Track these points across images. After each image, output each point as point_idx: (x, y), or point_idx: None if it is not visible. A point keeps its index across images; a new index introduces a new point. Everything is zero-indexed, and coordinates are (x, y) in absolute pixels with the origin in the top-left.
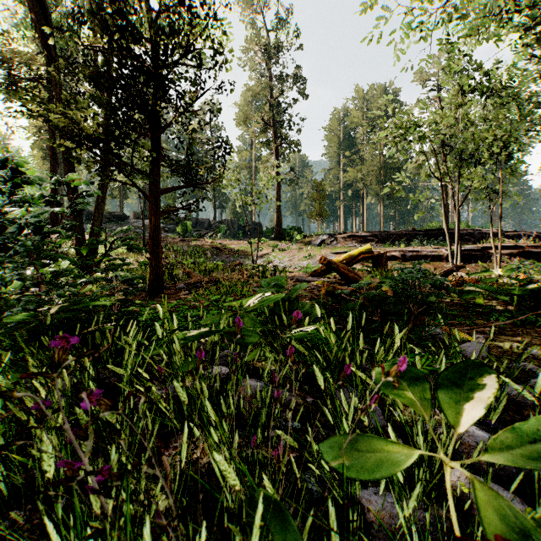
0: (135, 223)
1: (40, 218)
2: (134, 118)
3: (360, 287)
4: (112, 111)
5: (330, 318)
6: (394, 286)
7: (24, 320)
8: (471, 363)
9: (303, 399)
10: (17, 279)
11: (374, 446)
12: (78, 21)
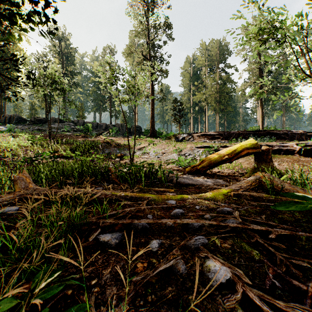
0: (52, 125)
1: None
2: None
3: None
4: None
5: None
6: None
7: None
8: None
9: None
10: None
11: None
12: None
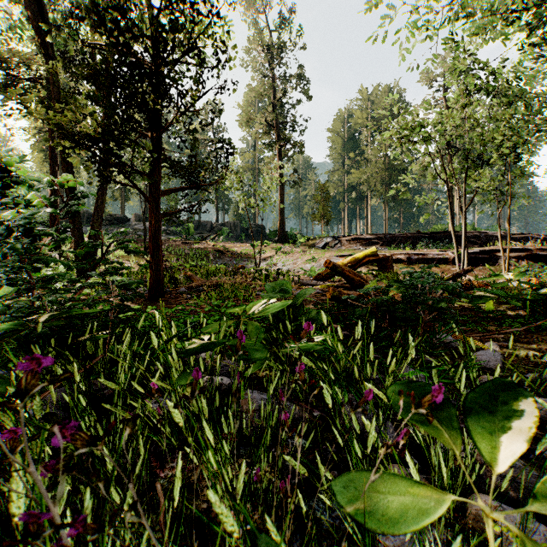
0: (136, 226)
1: (40, 220)
2: (134, 117)
3: (368, 292)
4: (111, 110)
5: (336, 324)
6: (402, 291)
7: (10, 329)
8: (504, 384)
9: (309, 413)
10: (7, 284)
11: (399, 487)
12: (76, 18)
